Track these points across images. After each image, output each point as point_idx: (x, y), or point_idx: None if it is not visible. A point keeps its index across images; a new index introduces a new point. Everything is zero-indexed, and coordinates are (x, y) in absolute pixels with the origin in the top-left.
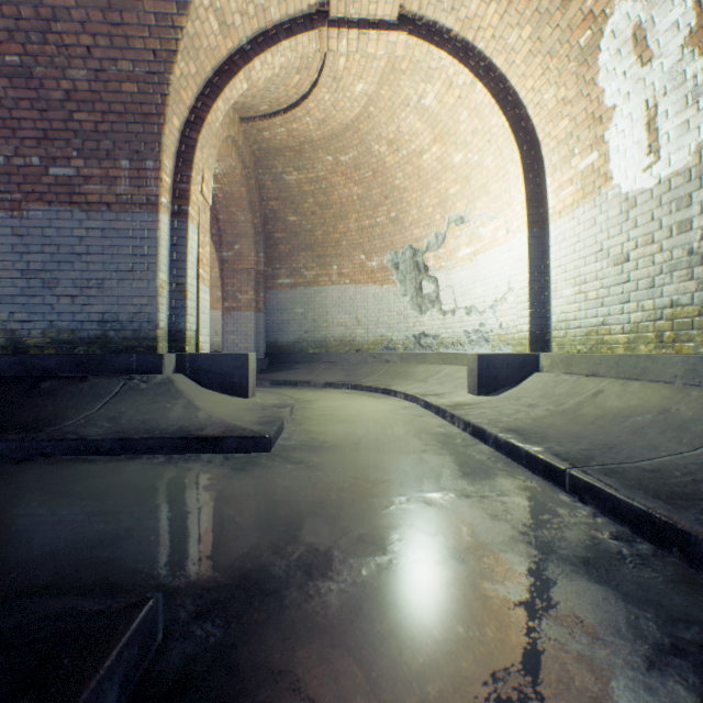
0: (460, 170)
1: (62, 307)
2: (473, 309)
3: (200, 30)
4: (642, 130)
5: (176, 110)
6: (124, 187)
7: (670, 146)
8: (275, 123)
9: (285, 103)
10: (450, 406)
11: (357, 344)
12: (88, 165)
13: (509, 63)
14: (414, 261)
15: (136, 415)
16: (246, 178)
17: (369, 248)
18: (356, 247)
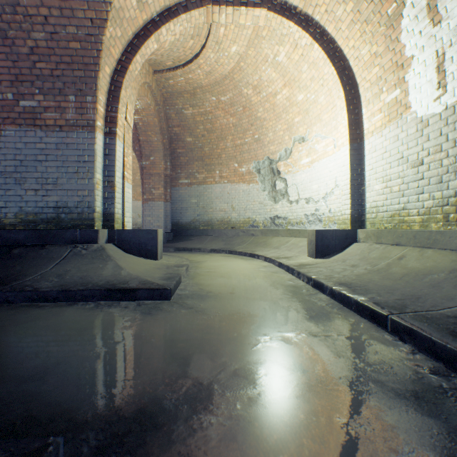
0: (302, 105)
1: (28, 197)
2: (311, 199)
3: (123, 5)
4: (433, 72)
5: (107, 61)
6: (71, 114)
7: (455, 82)
8: (177, 74)
9: (183, 60)
10: (297, 266)
11: (232, 223)
12: (46, 99)
13: (337, 29)
14: (270, 168)
15: (77, 273)
16: (158, 112)
17: (240, 159)
18: (231, 158)
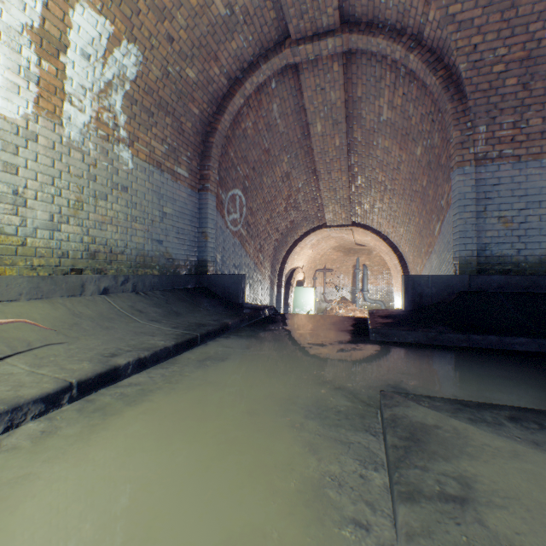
0: None
1: None
2: None
3: None
4: None
5: None
6: None
7: (1, 89)
8: None
9: None
10: None
11: None
12: None
13: None
14: None
15: None
16: None
17: None
18: None
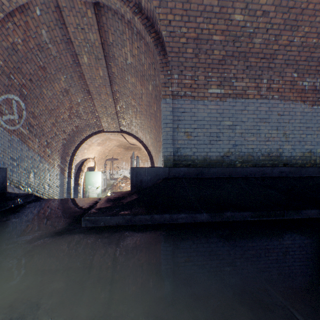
0: None
1: None
2: None
3: None
4: None
5: None
6: None
7: None
8: None
9: None
10: None
11: None
12: None
13: None
14: None
15: None
16: None
17: None
18: None
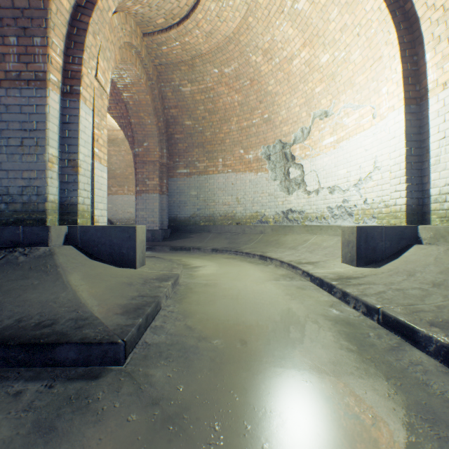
0: (326, 69)
1: None
2: (336, 188)
3: None
4: None
5: None
6: (13, 63)
7: None
8: (170, 37)
9: (177, 16)
10: (336, 280)
11: (237, 218)
12: None
13: None
14: (283, 153)
15: None
16: (151, 88)
17: (247, 144)
18: (236, 144)
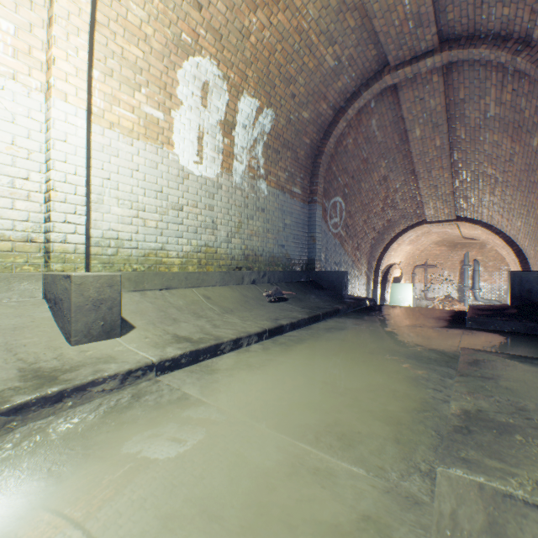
0: None
1: None
2: None
3: None
4: (196, 138)
5: None
6: None
7: (208, 163)
8: None
9: None
10: (204, 341)
11: None
12: None
13: None
14: None
15: None
16: None
17: None
18: None
